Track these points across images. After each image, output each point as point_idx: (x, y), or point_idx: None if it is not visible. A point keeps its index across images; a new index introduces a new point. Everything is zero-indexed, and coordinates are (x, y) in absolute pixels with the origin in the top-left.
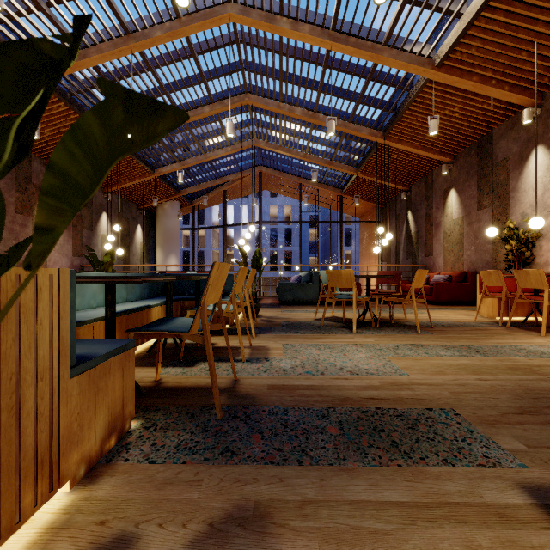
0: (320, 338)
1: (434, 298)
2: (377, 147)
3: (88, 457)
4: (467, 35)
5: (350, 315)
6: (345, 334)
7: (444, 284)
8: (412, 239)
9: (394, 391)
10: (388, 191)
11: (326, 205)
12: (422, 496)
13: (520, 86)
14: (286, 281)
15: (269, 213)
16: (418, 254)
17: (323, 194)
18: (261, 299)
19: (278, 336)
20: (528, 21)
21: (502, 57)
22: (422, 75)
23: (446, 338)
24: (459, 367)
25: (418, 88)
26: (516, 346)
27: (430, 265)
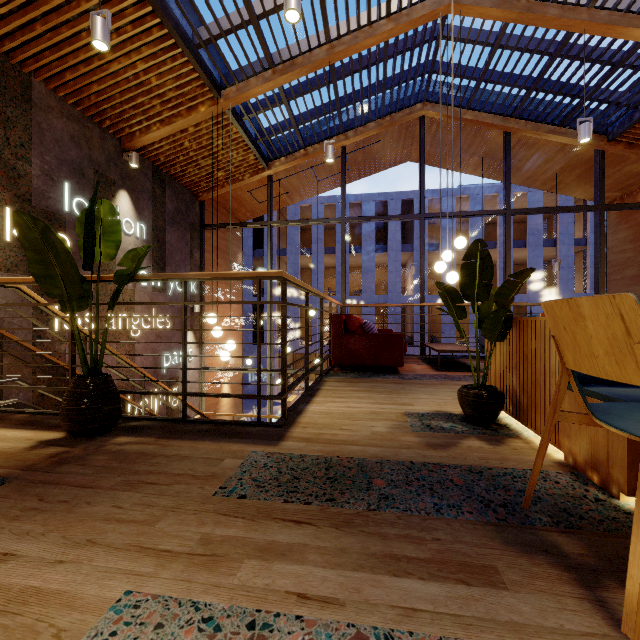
0: None
1: None
2: None
3: (574, 457)
4: None
5: None
6: None
7: None
8: None
9: (244, 535)
10: None
11: None
12: (339, 446)
13: None
14: None
15: None
16: None
17: None
18: None
19: None
20: None
21: None
22: None
23: None
24: None
25: None
26: None
27: None
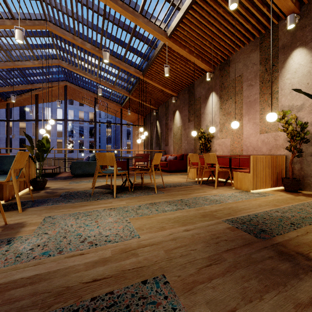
0: (85, 205)
1: (168, 169)
2: (140, 81)
3: None
4: (182, 22)
5: (118, 183)
6: (107, 199)
7: (173, 161)
8: (159, 136)
9: (120, 262)
10: (145, 107)
11: (113, 114)
12: None
13: (205, 60)
14: (81, 160)
15: (78, 116)
16: (162, 145)
17: (111, 106)
18: (61, 173)
19: (47, 208)
20: (209, 24)
21: (198, 41)
22: (161, 40)
23: (171, 195)
24: (174, 220)
25: (160, 48)
26: (204, 197)
27: (167, 151)
